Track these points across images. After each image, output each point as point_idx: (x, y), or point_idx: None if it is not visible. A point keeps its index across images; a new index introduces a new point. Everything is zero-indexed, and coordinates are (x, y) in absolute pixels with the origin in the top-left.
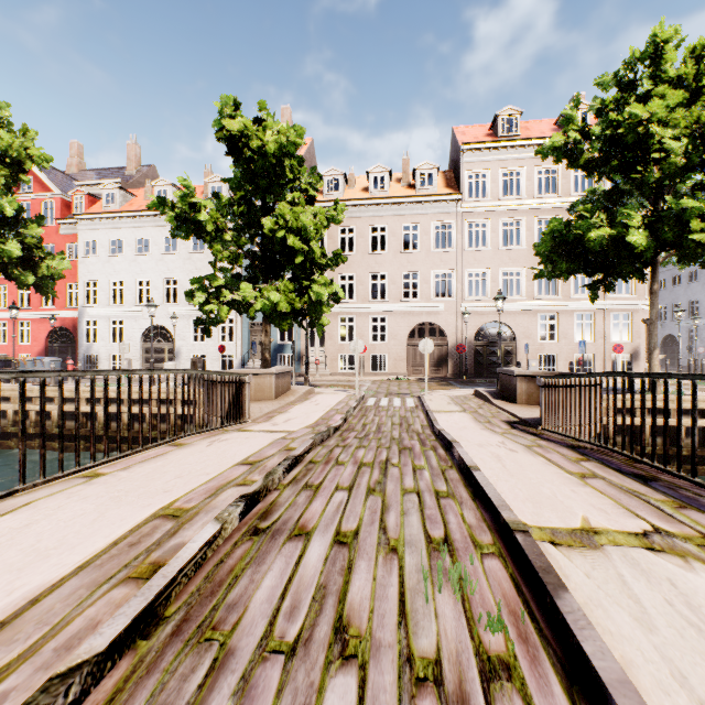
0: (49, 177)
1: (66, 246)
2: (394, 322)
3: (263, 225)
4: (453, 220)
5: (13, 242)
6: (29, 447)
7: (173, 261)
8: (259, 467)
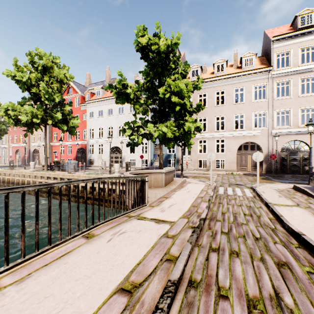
0: (77, 87)
1: (83, 114)
2: (229, 142)
3: (159, 92)
4: (266, 83)
5: (59, 113)
6: (63, 199)
7: (122, 118)
8: (135, 306)
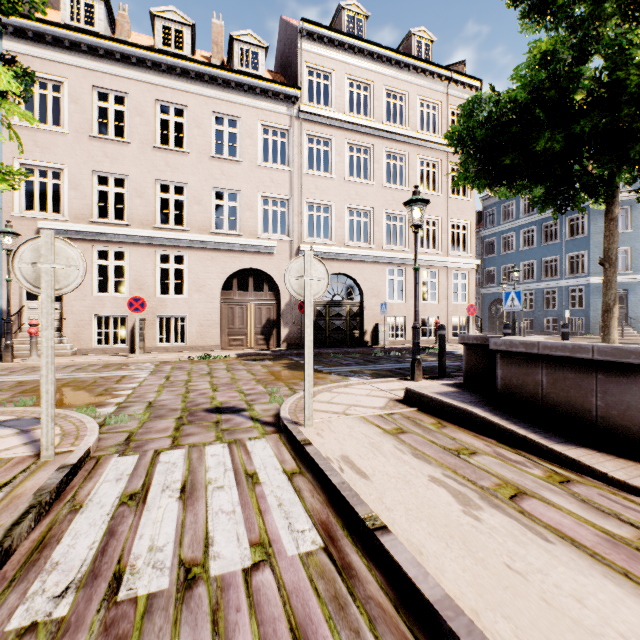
0: None
1: None
2: (200, 264)
3: None
4: (288, 126)
5: None
6: None
7: None
8: None
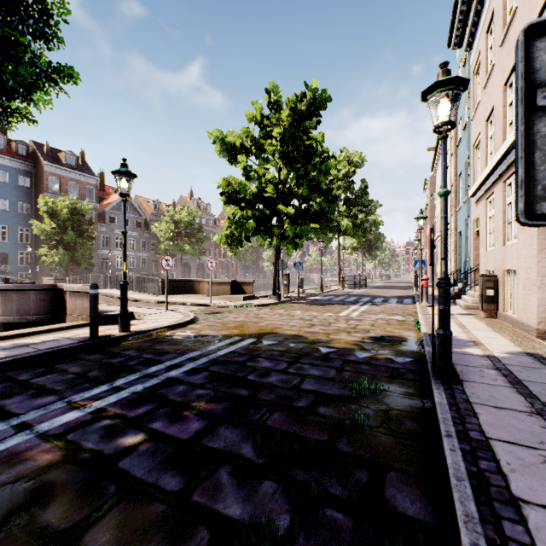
0: None
1: None
2: None
3: None
4: None
5: None
6: None
7: None
8: None
